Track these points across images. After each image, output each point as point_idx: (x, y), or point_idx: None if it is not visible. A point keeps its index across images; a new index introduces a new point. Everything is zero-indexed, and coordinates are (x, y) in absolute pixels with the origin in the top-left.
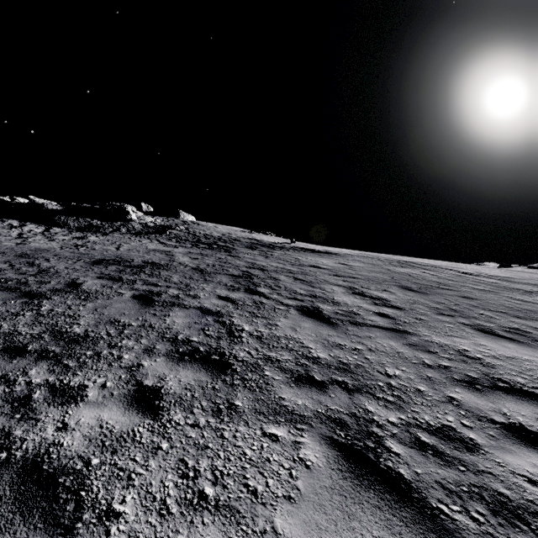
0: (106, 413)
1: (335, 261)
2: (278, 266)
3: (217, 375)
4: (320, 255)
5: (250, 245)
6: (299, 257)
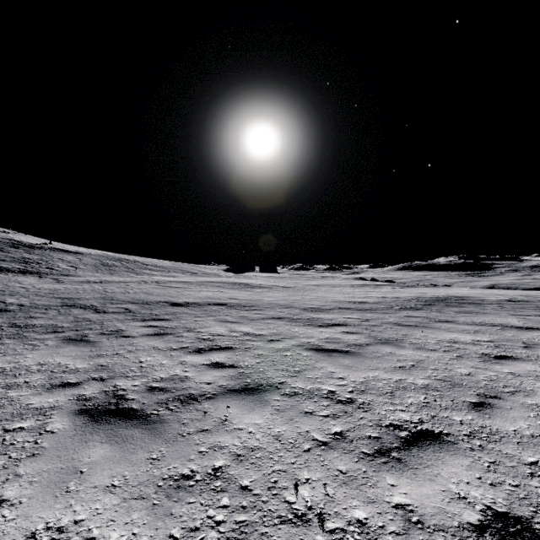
0: (10, 274)
1: (75, 257)
2: (39, 258)
3: (27, 273)
4: (69, 254)
5: (12, 245)
6: (53, 255)
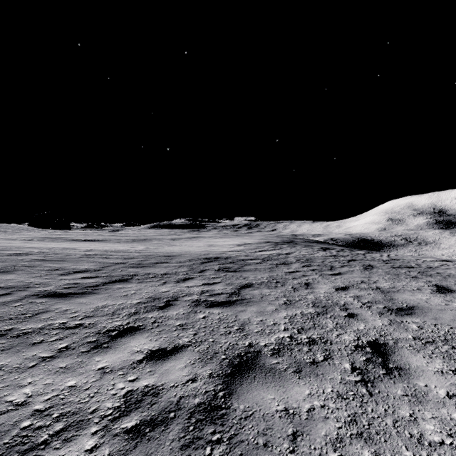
0: None
1: None
2: None
3: None
4: None
5: None
6: None
